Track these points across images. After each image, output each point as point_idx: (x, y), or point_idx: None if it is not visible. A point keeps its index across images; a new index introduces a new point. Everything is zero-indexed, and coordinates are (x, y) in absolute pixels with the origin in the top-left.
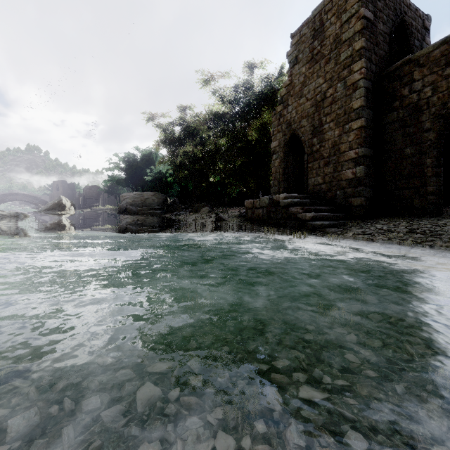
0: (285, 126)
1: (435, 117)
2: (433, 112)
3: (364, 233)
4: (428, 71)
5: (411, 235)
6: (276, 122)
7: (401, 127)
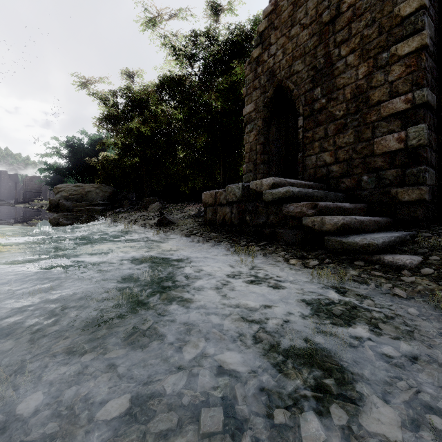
0: (265, 78)
1: None
2: None
3: None
4: None
5: None
6: (251, 75)
7: None
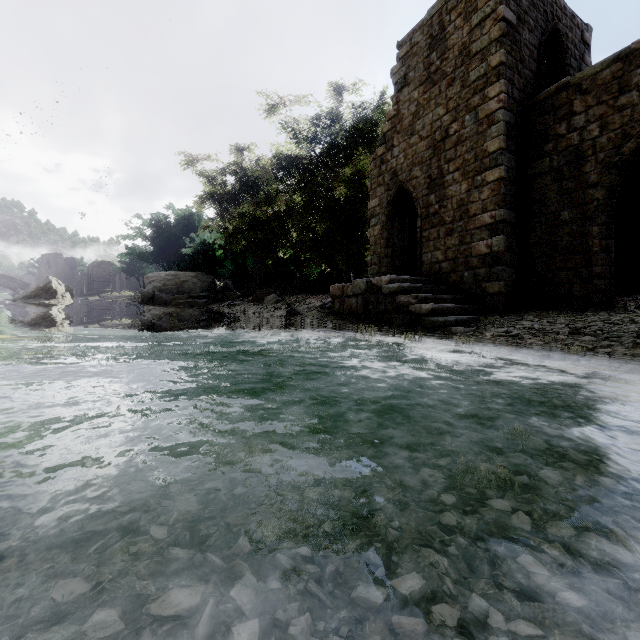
0: (388, 176)
1: (604, 167)
2: (601, 159)
3: (508, 335)
4: (594, 100)
5: (577, 337)
6: (376, 171)
7: (556, 181)
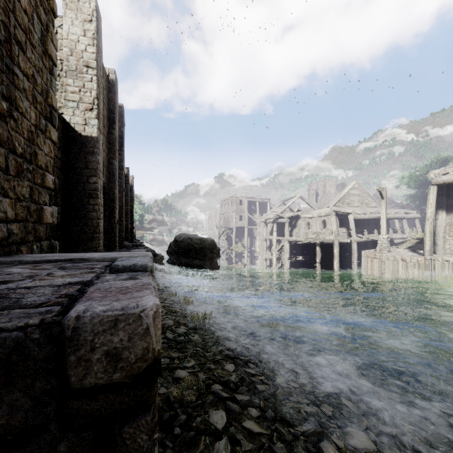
0: None
1: None
2: None
3: None
4: None
5: None
6: None
7: None
